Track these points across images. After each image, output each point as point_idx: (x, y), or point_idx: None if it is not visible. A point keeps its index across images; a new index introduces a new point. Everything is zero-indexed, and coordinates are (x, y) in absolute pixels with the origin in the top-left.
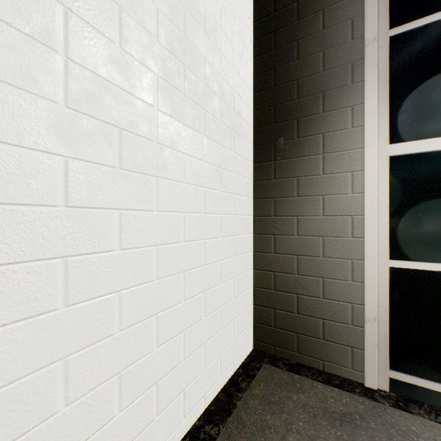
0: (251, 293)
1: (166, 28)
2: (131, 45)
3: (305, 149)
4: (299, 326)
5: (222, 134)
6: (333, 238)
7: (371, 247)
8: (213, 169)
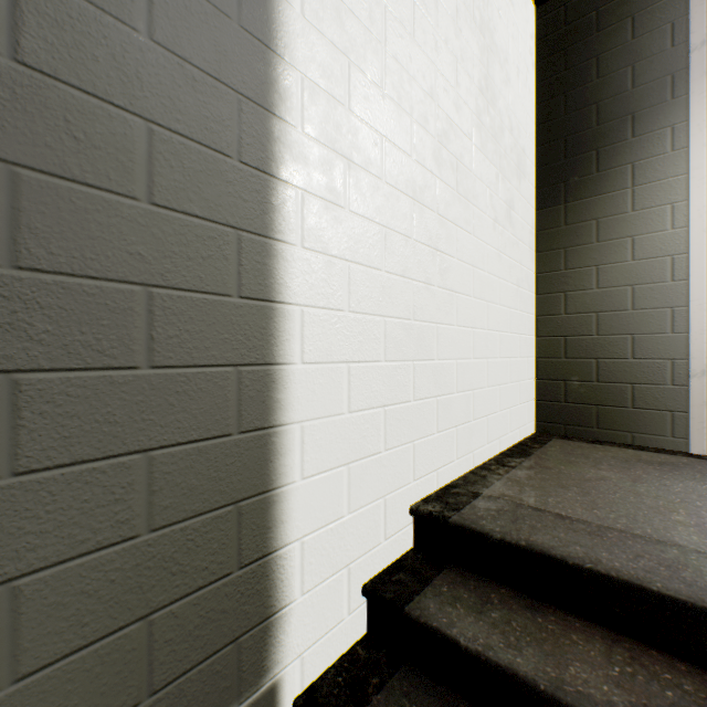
0: (533, 364)
1: (477, 69)
2: (461, 89)
3: (607, 184)
4: (599, 396)
5: (511, 172)
6: (646, 286)
7: (698, 289)
8: (504, 208)
